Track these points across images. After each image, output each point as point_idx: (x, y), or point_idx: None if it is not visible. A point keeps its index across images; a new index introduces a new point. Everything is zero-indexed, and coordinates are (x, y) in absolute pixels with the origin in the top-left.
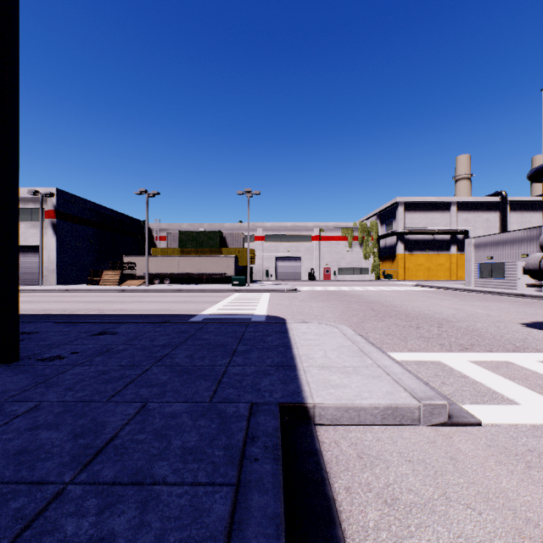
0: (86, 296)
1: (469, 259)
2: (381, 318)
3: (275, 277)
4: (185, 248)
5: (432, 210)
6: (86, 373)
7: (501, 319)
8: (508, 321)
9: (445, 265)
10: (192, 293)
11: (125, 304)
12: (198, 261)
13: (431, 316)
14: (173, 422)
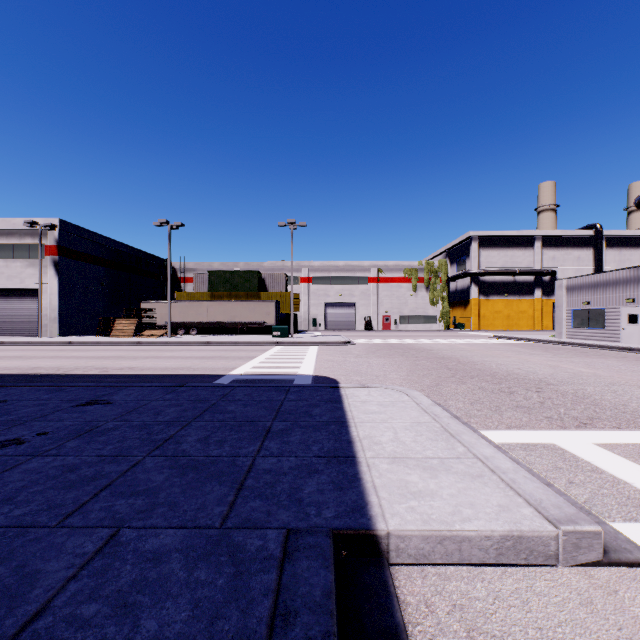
0: (91, 350)
1: (560, 304)
2: (460, 379)
3: (324, 327)
4: (216, 291)
5: (512, 247)
6: (45, 470)
7: (614, 381)
8: (625, 383)
9: (527, 313)
10: (222, 346)
11: (138, 360)
12: (232, 308)
13: (524, 377)
14: (153, 572)
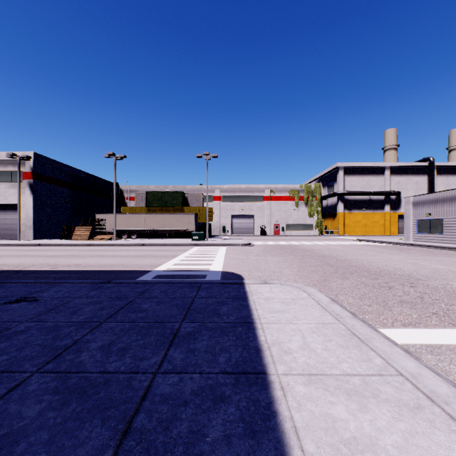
0: (53, 250)
1: (408, 216)
2: (343, 275)
3: (231, 233)
4: (151, 206)
5: (368, 174)
6: None
7: None
8: None
9: (379, 222)
10: (154, 247)
11: (85, 258)
12: (163, 218)
13: (394, 273)
14: None
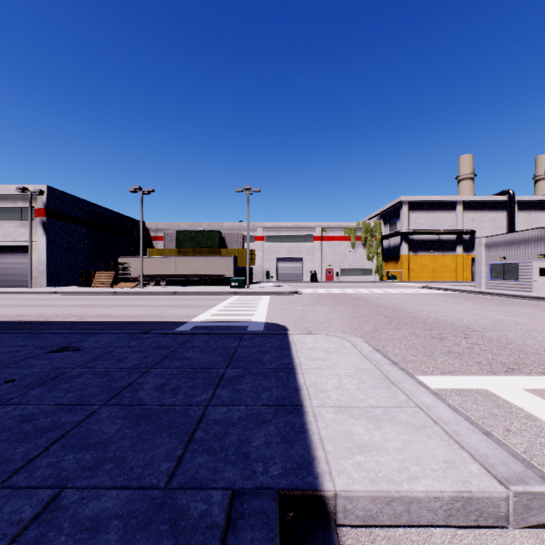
0: (73, 299)
1: (480, 259)
2: (395, 326)
3: (276, 279)
4: (183, 248)
5: (437, 210)
6: (3, 420)
7: (532, 327)
8: (542, 329)
9: (450, 266)
10: (187, 295)
11: (112, 308)
12: (196, 262)
13: (452, 324)
14: None
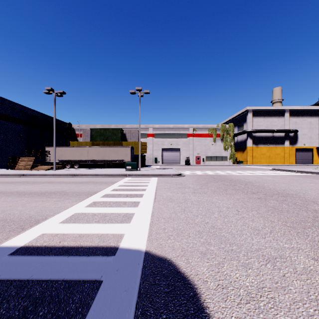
0: None
1: None
2: None
3: (161, 163)
4: (95, 141)
5: (271, 116)
6: None
7: None
8: None
9: (280, 155)
10: (84, 177)
11: None
12: (103, 151)
13: None
14: None
